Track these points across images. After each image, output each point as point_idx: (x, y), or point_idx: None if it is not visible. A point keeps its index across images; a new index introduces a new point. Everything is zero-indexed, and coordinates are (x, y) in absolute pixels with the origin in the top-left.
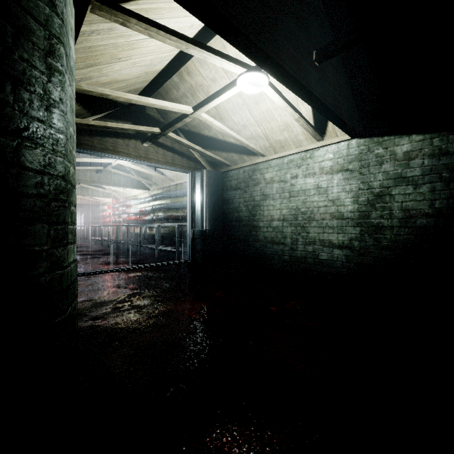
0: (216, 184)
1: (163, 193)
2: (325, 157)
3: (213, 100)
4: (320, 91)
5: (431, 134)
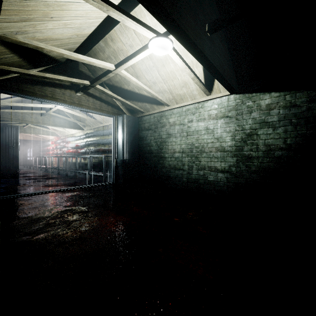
0: (134, 125)
1: (94, 132)
2: (212, 107)
3: (131, 59)
4: (211, 55)
5: (284, 92)
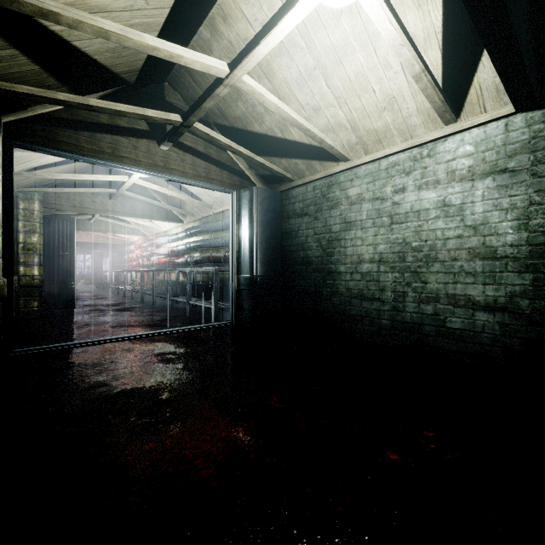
0: (272, 208)
1: (199, 226)
2: (458, 153)
3: (264, 38)
4: None
5: None
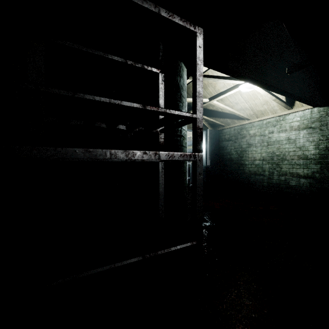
0: (215, 137)
1: None
2: (293, 120)
3: (222, 95)
4: (290, 88)
5: None
